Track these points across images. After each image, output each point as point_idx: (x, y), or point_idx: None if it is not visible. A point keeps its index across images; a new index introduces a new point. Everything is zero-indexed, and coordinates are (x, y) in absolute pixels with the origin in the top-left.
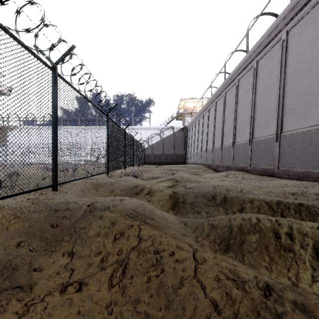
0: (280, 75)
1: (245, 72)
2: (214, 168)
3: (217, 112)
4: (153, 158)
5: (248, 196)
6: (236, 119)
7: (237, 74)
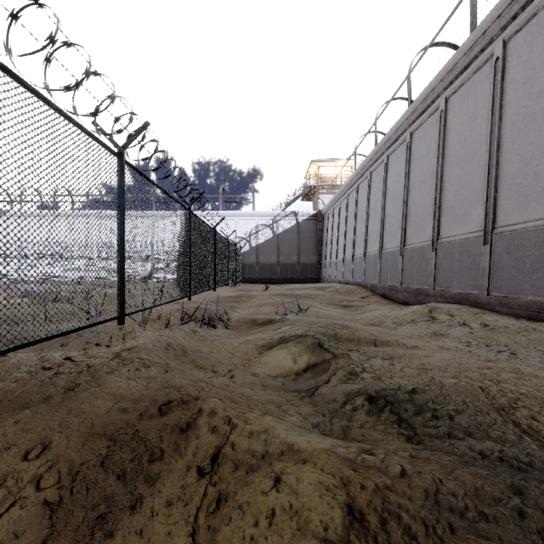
0: None
1: (467, 76)
2: (383, 293)
3: (390, 178)
4: (259, 270)
5: None
6: (441, 186)
7: (444, 85)
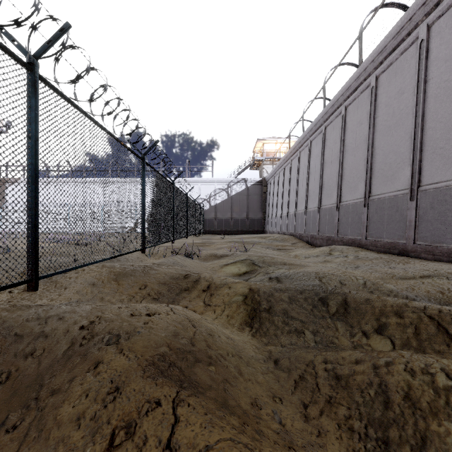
0: (416, 95)
1: (357, 94)
2: (307, 240)
3: (312, 157)
4: (217, 224)
5: (390, 301)
6: (342, 166)
7: (344, 98)
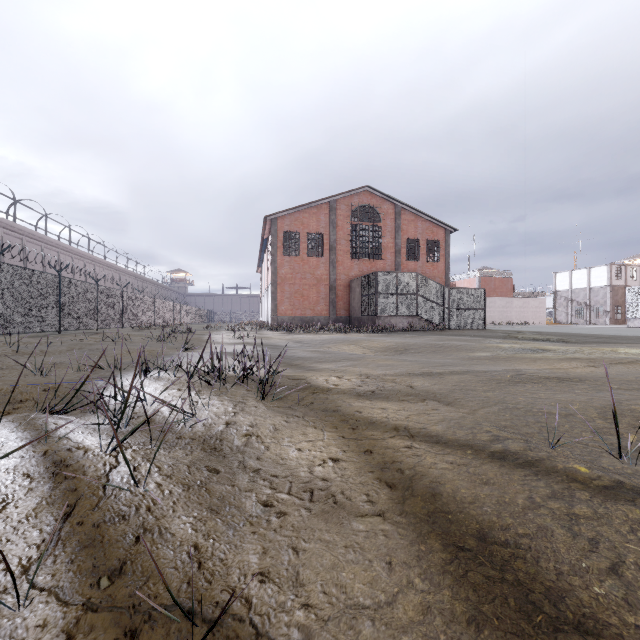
0: None
1: None
2: None
3: None
4: None
5: None
6: None
7: None
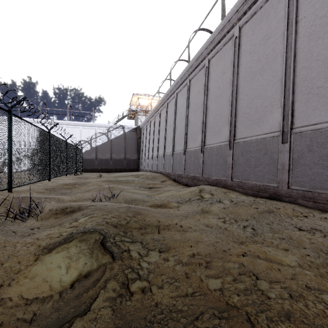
0: (286, 37)
1: (220, 47)
2: (174, 178)
3: (178, 107)
4: (97, 163)
5: None
6: (206, 113)
7: (208, 51)
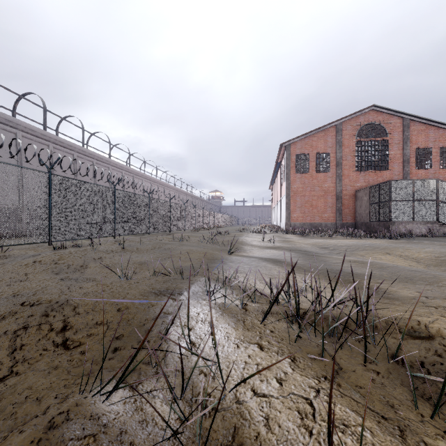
0: None
1: None
2: None
3: None
4: None
5: None
6: None
7: None
